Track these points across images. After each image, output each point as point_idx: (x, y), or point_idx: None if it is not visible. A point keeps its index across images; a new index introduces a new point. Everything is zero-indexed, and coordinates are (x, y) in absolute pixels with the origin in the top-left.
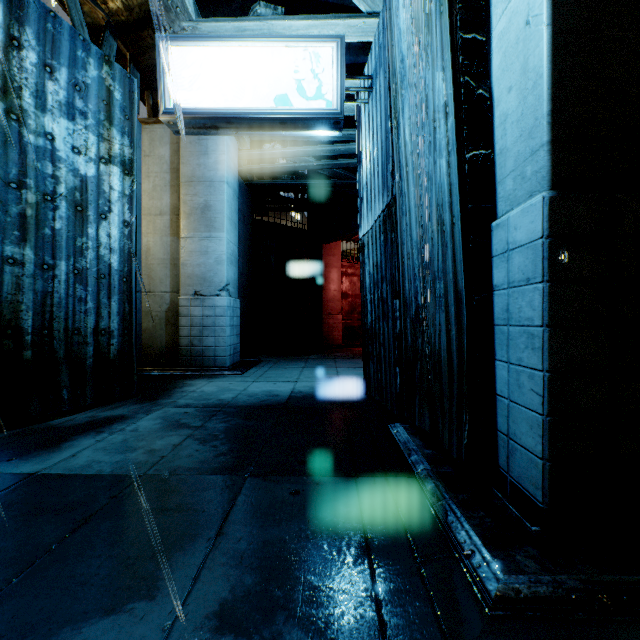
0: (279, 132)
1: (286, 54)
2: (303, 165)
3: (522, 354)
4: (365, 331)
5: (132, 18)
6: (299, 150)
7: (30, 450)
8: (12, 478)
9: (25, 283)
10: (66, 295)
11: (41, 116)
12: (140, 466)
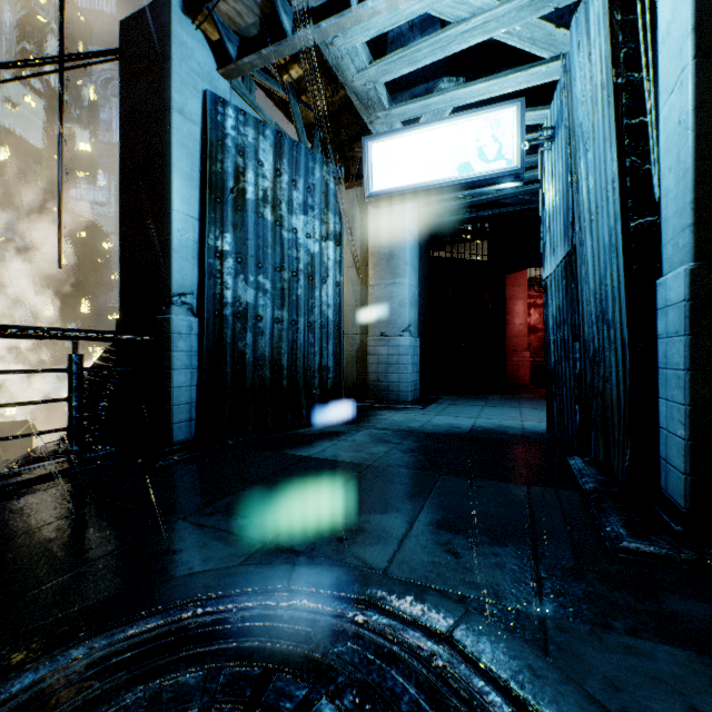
0: (461, 192)
1: (468, 127)
2: (483, 198)
3: (673, 392)
4: (548, 371)
5: (334, 110)
6: None
7: (297, 445)
8: (297, 457)
9: (283, 335)
10: (303, 342)
11: (290, 218)
12: (367, 460)
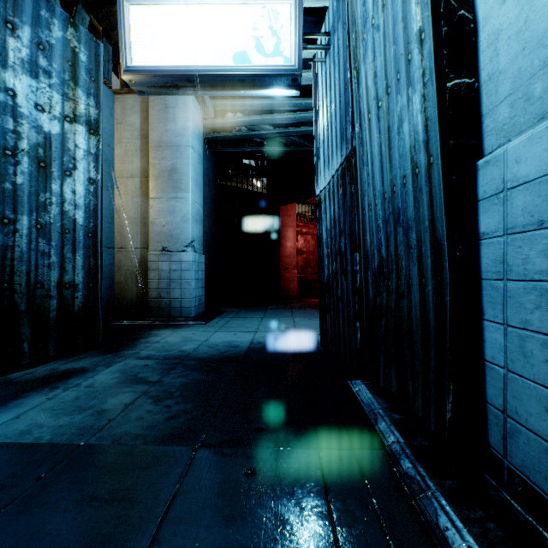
0: (238, 91)
1: (245, 11)
2: (262, 133)
3: (530, 316)
4: (322, 284)
5: None
6: (259, 118)
7: None
8: None
9: None
10: (28, 249)
11: (1, 71)
12: (83, 432)
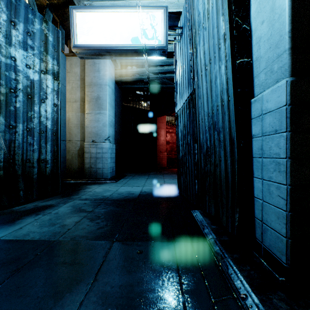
0: (134, 57)
1: (137, 16)
2: (147, 77)
3: (272, 174)
4: (178, 160)
5: (60, 2)
6: (145, 69)
7: None
8: None
9: None
10: (22, 142)
11: (9, 48)
12: (55, 235)
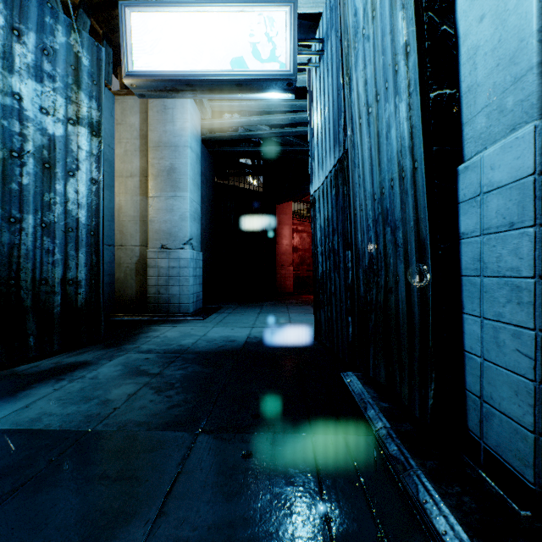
0: (235, 95)
1: (242, 18)
2: (259, 133)
3: (502, 309)
4: (316, 281)
5: None
6: (255, 119)
7: None
8: None
9: None
10: (33, 247)
11: (8, 76)
12: (90, 420)
